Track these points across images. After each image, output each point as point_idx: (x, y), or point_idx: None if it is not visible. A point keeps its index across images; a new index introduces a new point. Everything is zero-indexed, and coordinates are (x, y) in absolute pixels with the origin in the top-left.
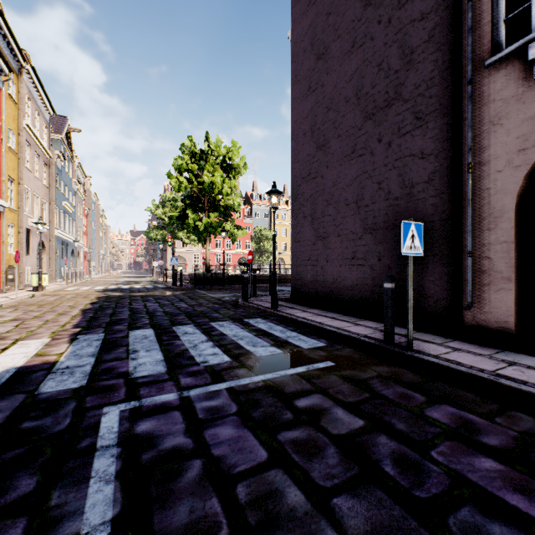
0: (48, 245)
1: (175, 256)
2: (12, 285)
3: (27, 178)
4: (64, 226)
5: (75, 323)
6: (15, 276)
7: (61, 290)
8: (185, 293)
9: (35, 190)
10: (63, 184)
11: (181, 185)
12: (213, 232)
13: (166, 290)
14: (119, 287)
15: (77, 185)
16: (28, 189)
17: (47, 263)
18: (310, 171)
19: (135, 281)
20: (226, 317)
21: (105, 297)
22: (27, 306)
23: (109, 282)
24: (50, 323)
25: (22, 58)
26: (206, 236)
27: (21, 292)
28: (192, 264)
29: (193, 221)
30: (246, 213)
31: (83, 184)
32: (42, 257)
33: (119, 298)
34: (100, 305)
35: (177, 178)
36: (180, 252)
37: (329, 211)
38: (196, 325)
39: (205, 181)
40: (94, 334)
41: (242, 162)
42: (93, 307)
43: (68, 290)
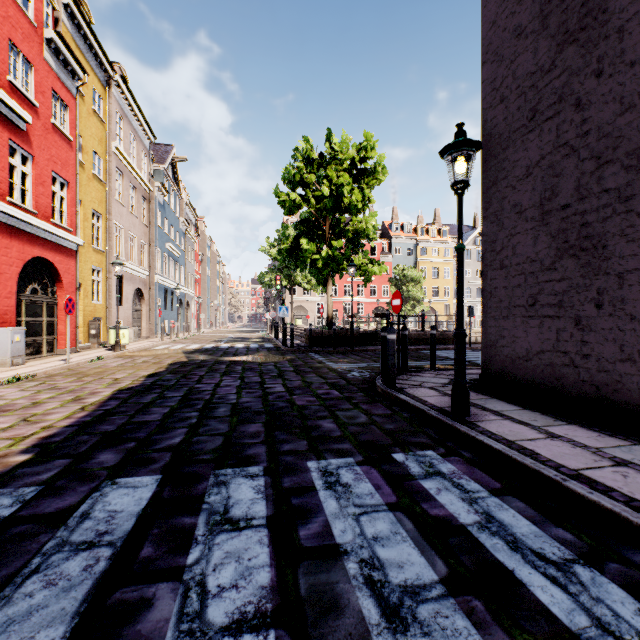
0: (148, 294)
1: (295, 306)
2: (95, 342)
3: (117, 213)
4: (169, 271)
5: (51, 433)
6: (98, 331)
7: (147, 349)
8: (292, 360)
9: (130, 228)
10: (167, 223)
11: (293, 205)
12: (337, 269)
13: (270, 353)
14: (216, 347)
15: (185, 225)
16: (120, 226)
17: (146, 315)
18: (537, 107)
19: (243, 337)
20: (348, 435)
21: (182, 362)
22: (65, 377)
23: (214, 338)
24: (20, 425)
25: (110, 67)
26: (327, 275)
27: (98, 351)
28: (314, 316)
29: (308, 253)
30: (382, 249)
31: (194, 225)
32: (141, 307)
33: (197, 365)
34: (155, 380)
35: (287, 195)
36: (300, 302)
37: (606, 179)
38: (268, 470)
39: (324, 194)
40: (14, 490)
41: (380, 164)
42: (141, 384)
43: (154, 349)
